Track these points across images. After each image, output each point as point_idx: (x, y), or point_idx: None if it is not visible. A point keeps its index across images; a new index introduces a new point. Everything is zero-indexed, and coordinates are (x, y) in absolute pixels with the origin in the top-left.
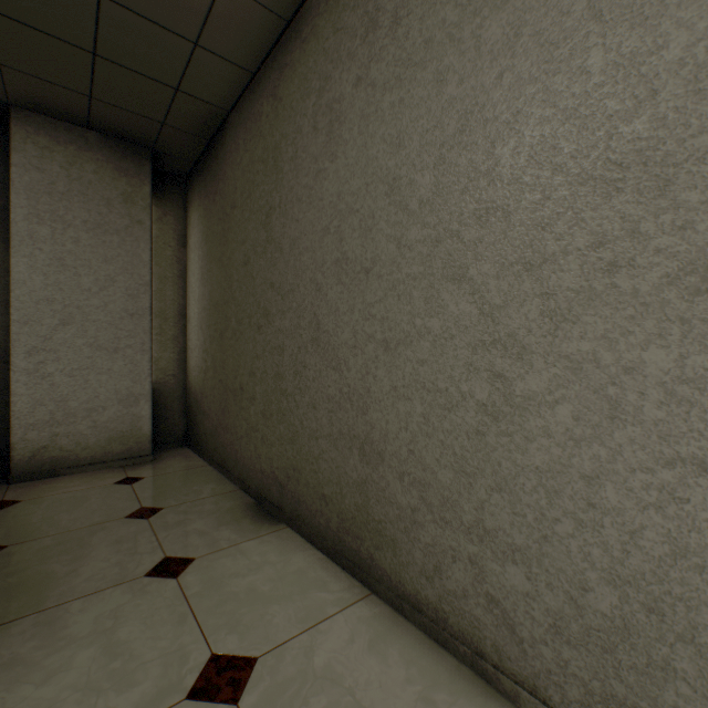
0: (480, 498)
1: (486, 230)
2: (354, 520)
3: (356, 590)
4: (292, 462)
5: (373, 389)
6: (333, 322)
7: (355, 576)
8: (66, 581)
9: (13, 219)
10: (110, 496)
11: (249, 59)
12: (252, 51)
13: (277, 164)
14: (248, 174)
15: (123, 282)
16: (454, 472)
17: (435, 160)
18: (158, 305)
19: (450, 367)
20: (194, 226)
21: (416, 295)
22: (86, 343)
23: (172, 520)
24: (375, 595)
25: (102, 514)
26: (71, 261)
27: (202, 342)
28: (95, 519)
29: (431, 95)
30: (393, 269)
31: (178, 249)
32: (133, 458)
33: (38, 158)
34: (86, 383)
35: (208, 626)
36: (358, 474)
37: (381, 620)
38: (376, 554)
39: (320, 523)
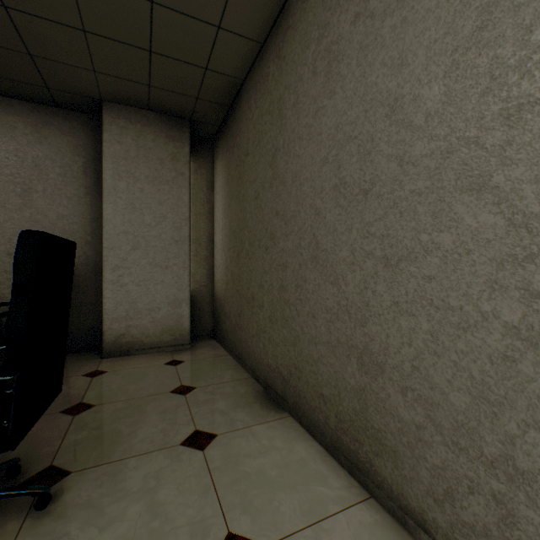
0: (509, 432)
1: (517, 130)
2: (352, 423)
3: (355, 490)
4: (294, 362)
5: (371, 304)
6: (331, 241)
7: (353, 476)
8: (128, 440)
9: (104, 178)
10: (161, 373)
11: (258, 31)
12: (261, 24)
13: (281, 112)
14: (258, 126)
15: (171, 218)
16: (470, 397)
17: (445, 69)
18: (194, 234)
19: (466, 284)
20: (218, 174)
21: (421, 211)
22: (148, 262)
23: (201, 398)
24: (374, 500)
25: (155, 388)
26: (138, 205)
27: (224, 261)
28: (150, 391)
29: (441, 2)
30: (394, 187)
31: (208, 192)
32: (177, 345)
33: (118, 135)
34: (148, 290)
35: (226, 502)
36: (356, 381)
37: (382, 529)
38: (375, 460)
39: (318, 419)
